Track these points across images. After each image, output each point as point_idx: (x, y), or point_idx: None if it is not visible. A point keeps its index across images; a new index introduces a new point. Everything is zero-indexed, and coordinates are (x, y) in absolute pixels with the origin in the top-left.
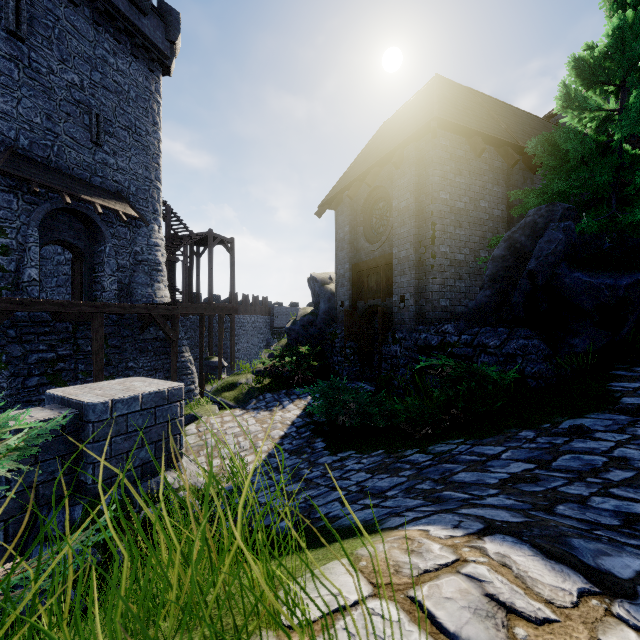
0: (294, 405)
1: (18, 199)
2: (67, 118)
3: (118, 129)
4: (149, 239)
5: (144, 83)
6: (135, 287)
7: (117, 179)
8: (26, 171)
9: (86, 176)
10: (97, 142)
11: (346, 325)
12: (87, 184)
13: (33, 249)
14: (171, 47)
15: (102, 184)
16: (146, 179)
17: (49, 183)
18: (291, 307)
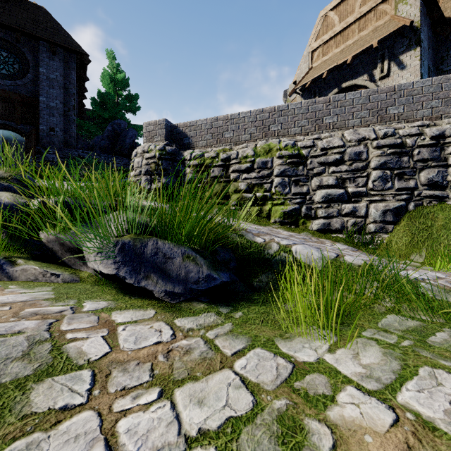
0: None
1: None
2: None
3: None
4: None
5: None
6: None
7: None
8: None
9: None
10: None
11: None
12: None
13: None
14: None
15: None
16: None
17: None
18: None
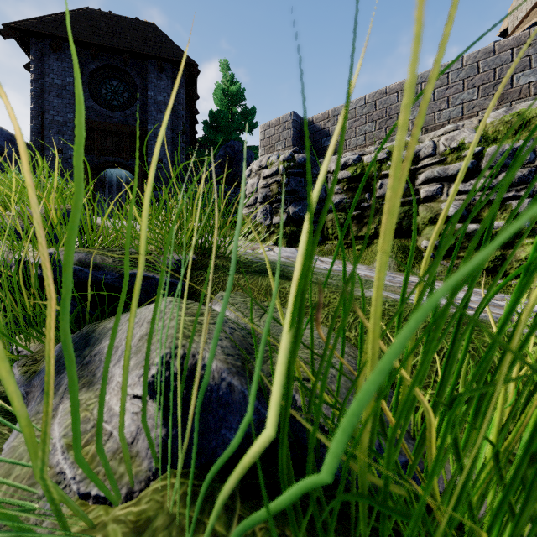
0: None
1: None
2: None
3: None
4: None
5: None
6: None
7: None
8: None
9: None
10: None
11: None
12: None
13: None
14: None
15: None
16: None
17: None
18: None
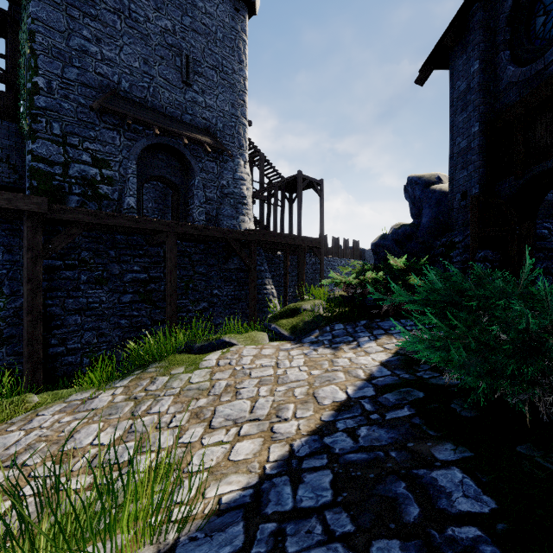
0: (377, 344)
1: (120, 136)
2: (161, 61)
3: (206, 69)
4: (235, 173)
5: (230, 23)
6: (221, 219)
7: (205, 116)
8: (123, 107)
9: (177, 114)
10: (187, 81)
11: (475, 222)
12: (178, 121)
13: (131, 180)
14: None
15: (192, 121)
16: (232, 116)
17: (142, 118)
18: None
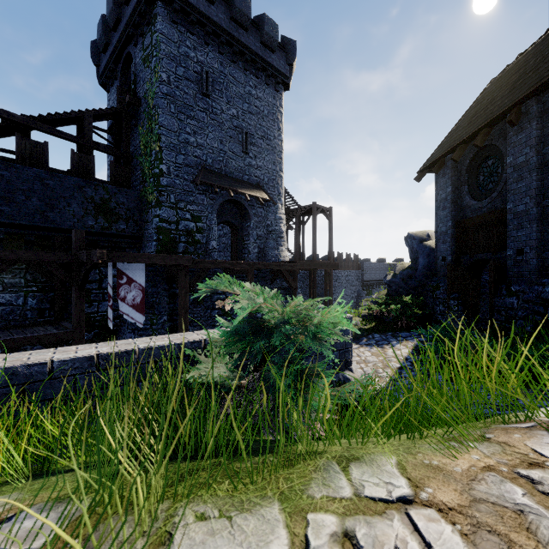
0: (402, 345)
1: (207, 198)
2: (230, 140)
3: (257, 139)
4: (275, 215)
5: (272, 102)
6: (267, 250)
7: (257, 175)
8: (211, 179)
9: (240, 176)
10: (246, 151)
11: (449, 278)
12: (240, 181)
13: (214, 228)
14: (290, 69)
15: (248, 180)
16: (273, 171)
17: (222, 185)
18: (379, 263)
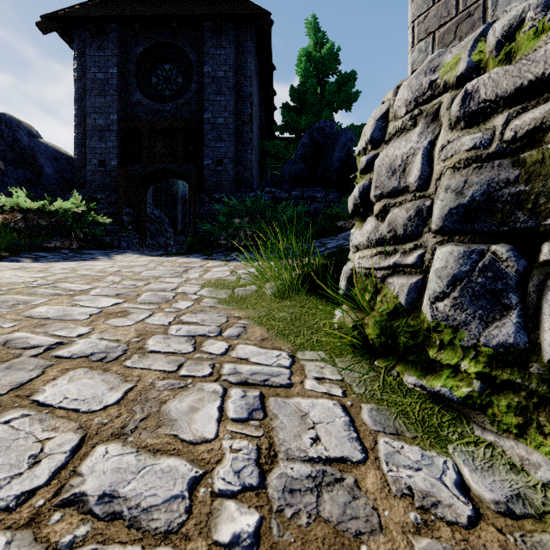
0: (124, 257)
1: None
2: None
3: None
4: None
5: None
6: None
7: None
8: None
9: None
10: None
11: (123, 186)
12: None
13: None
14: None
15: None
16: None
17: None
18: None
